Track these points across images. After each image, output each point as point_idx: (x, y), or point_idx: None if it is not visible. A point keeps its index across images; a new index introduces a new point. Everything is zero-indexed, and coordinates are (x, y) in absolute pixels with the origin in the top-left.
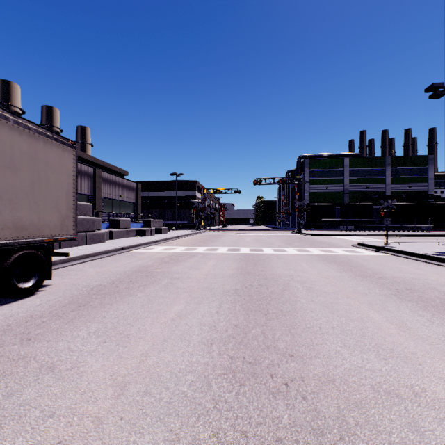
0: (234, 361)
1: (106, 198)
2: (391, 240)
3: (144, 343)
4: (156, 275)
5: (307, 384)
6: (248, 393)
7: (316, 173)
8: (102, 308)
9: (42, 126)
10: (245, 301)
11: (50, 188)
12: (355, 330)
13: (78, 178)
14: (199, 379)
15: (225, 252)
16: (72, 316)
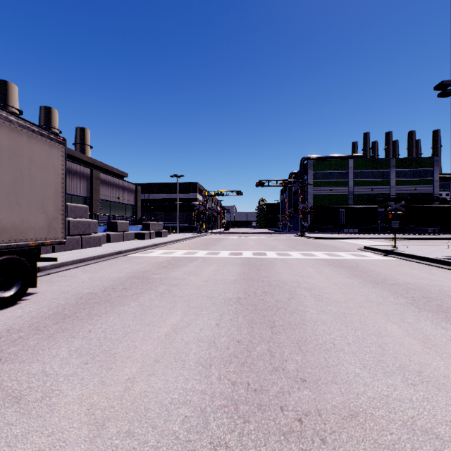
0: (237, 388)
1: (104, 200)
2: (397, 243)
3: (132, 365)
4: (152, 282)
5: (325, 420)
6: (254, 434)
7: (319, 175)
8: (89, 320)
9: (25, 119)
10: (248, 311)
11: (35, 187)
12: (374, 347)
13: (74, 179)
14: (194, 414)
15: (227, 256)
16: (54, 329)
